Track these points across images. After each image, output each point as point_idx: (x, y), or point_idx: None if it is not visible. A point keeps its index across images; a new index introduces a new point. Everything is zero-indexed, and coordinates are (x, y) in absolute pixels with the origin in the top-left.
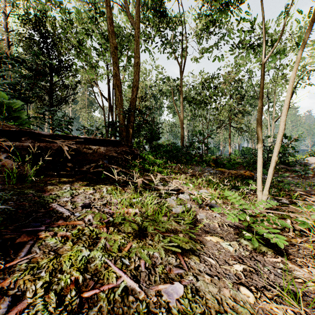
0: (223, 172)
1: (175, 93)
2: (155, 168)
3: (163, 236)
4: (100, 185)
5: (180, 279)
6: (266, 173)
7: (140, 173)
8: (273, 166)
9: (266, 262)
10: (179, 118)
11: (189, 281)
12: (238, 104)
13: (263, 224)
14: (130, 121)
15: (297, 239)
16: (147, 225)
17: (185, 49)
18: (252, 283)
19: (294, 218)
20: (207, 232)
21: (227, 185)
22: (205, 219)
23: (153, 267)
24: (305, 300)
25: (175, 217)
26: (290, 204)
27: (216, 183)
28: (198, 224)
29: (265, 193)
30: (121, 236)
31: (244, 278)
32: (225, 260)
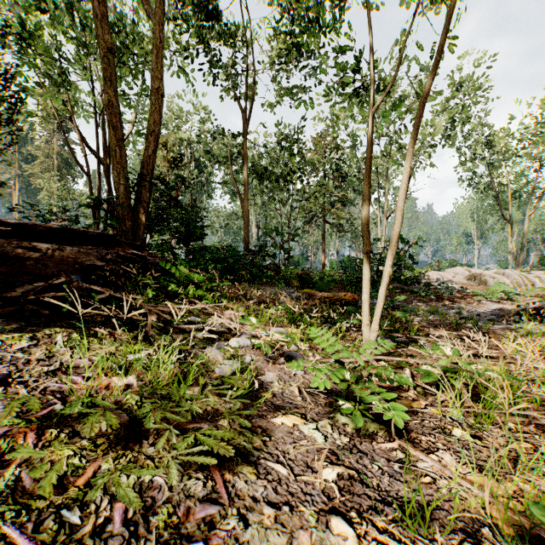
0: (312, 295)
1: (236, 160)
2: (191, 290)
3: (185, 432)
4: (54, 328)
5: (208, 533)
6: (376, 295)
7: (156, 301)
8: (386, 283)
9: (376, 452)
10: (241, 203)
11: (227, 532)
12: (337, 186)
13: (371, 382)
14: (142, 200)
15: (421, 402)
16: (153, 409)
17: (252, 85)
18: (352, 503)
19: (415, 366)
20: (279, 407)
21: (317, 318)
22: (277, 382)
23: (145, 514)
24: (438, 519)
25: (219, 385)
26: (409, 342)
27: (300, 315)
28: (262, 394)
29: (374, 328)
30: (74, 449)
31: (339, 495)
32: (307, 463)
